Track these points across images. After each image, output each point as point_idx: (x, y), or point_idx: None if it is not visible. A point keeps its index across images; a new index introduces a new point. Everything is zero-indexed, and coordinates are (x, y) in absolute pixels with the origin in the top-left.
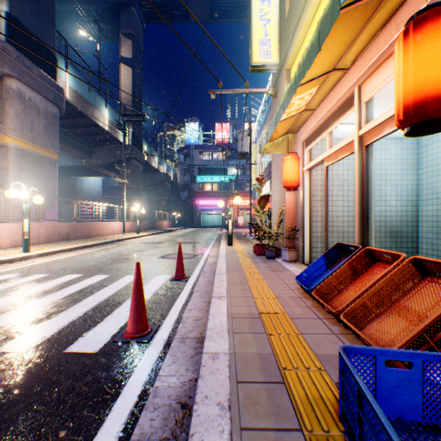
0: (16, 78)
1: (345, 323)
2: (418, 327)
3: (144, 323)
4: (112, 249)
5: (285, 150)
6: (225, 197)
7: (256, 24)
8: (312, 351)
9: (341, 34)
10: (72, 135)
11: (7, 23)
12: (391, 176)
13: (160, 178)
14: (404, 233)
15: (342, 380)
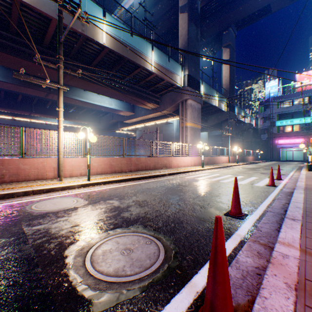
0: (189, 99)
1: None
2: None
3: (273, 183)
4: (231, 169)
5: None
6: (306, 136)
7: None
8: None
9: None
10: None
11: (187, 78)
12: None
13: (245, 127)
14: None
15: None
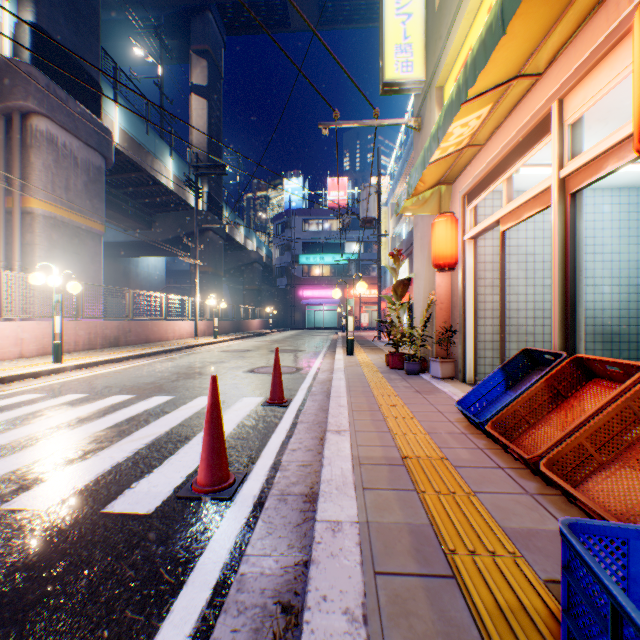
0: (46, 116)
1: (548, 477)
2: None
3: (223, 470)
4: (179, 360)
5: (435, 210)
6: (341, 285)
7: (391, 21)
8: (496, 522)
9: (536, 10)
10: (124, 197)
11: (33, 37)
12: (602, 246)
13: (248, 259)
14: (625, 336)
15: (571, 583)
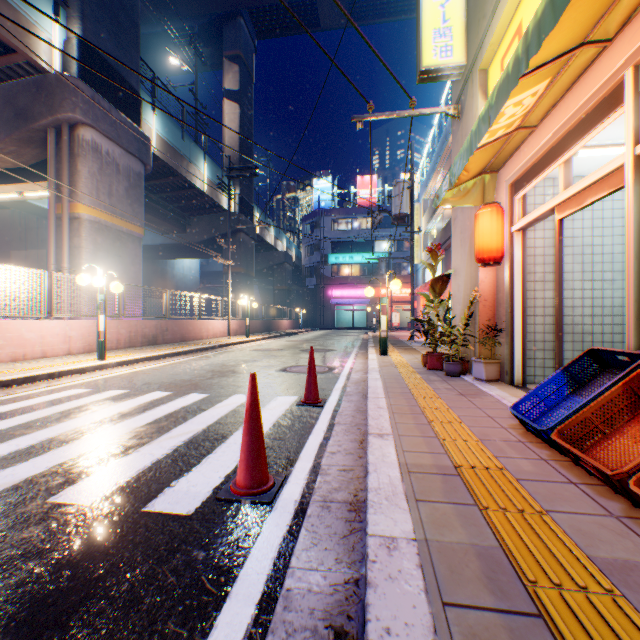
0: (91, 127)
1: None
2: None
3: (262, 472)
4: (213, 358)
5: (478, 200)
6: (371, 285)
7: (428, 5)
8: (580, 549)
9: None
10: (161, 202)
11: (80, 53)
12: None
13: (278, 259)
14: None
15: None
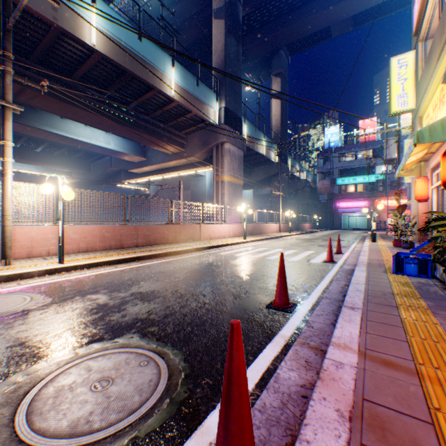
0: (227, 142)
1: None
2: (431, 253)
3: (332, 258)
4: (282, 241)
5: (417, 174)
6: (370, 198)
7: (394, 85)
8: None
9: (423, 144)
10: None
11: (224, 113)
12: None
13: (300, 185)
14: None
15: None
